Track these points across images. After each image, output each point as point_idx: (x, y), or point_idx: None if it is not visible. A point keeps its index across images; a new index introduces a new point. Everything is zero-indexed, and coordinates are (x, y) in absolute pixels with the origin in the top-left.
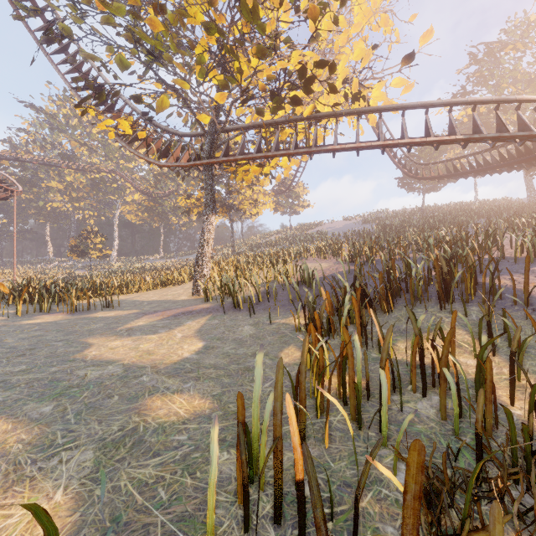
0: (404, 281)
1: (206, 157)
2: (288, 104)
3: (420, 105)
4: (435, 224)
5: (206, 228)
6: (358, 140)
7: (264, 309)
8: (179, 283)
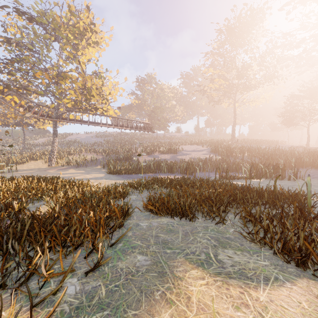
0: (119, 159)
1: (55, 118)
2: (88, 110)
3: (122, 118)
4: (125, 142)
5: (55, 142)
6: (107, 124)
7: (87, 166)
8: (22, 163)
